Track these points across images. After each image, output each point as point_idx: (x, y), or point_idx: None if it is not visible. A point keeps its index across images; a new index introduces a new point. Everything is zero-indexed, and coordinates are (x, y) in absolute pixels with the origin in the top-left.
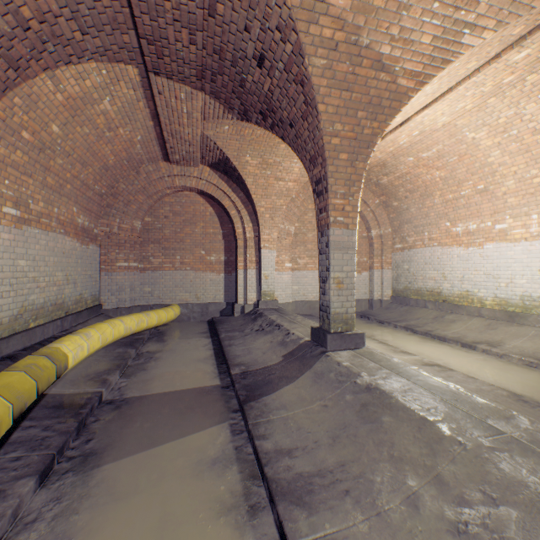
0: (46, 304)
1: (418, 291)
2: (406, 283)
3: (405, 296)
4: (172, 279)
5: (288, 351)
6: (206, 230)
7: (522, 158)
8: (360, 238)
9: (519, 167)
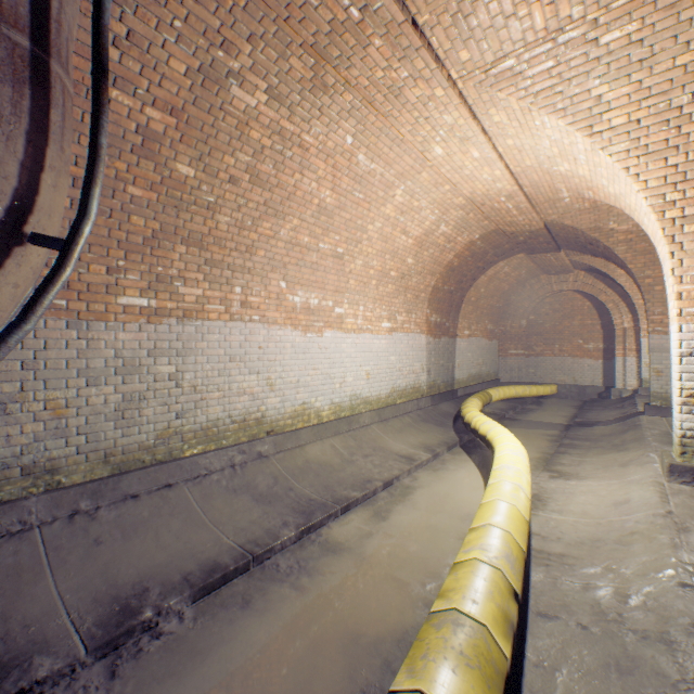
0: (475, 374)
1: None
2: None
3: None
4: (551, 364)
5: (621, 416)
6: (582, 322)
7: None
8: None
9: None
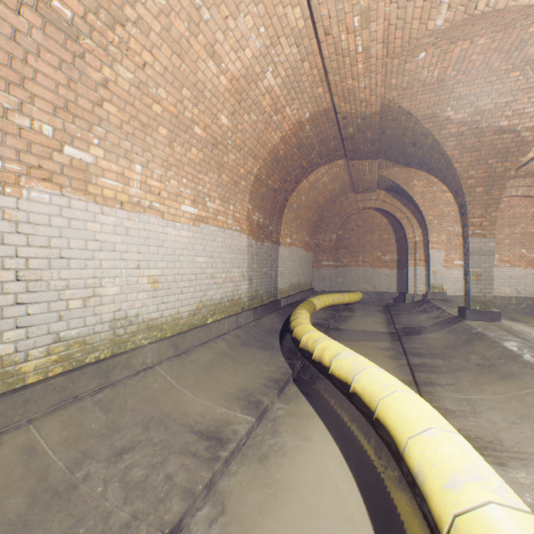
0: (295, 284)
1: None
2: None
3: None
4: (356, 273)
5: (438, 320)
6: (381, 237)
7: None
8: None
9: None
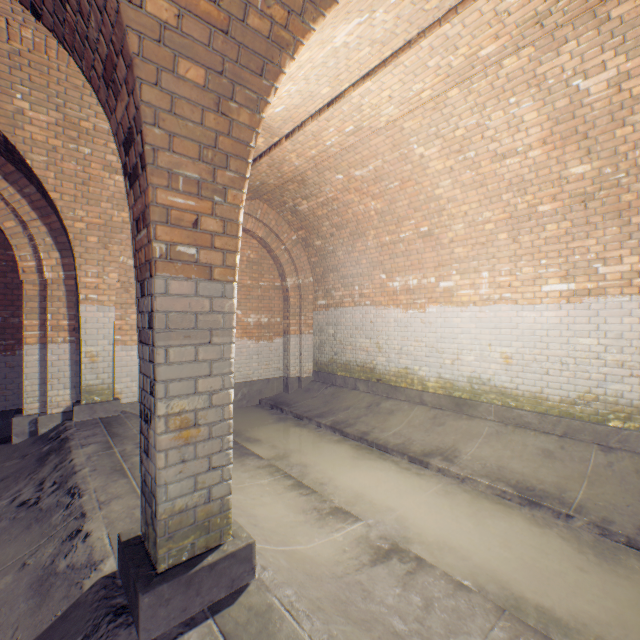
0: None
1: (347, 365)
2: (332, 353)
3: (331, 372)
4: None
5: (35, 635)
6: None
7: (476, 194)
8: (272, 288)
9: (471, 206)
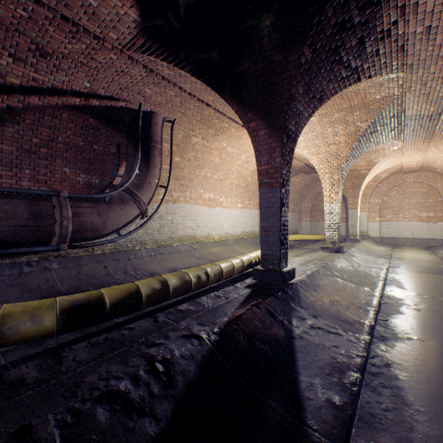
0: None
1: None
2: None
3: None
4: (322, 225)
5: None
6: None
7: None
8: (435, 202)
9: None
